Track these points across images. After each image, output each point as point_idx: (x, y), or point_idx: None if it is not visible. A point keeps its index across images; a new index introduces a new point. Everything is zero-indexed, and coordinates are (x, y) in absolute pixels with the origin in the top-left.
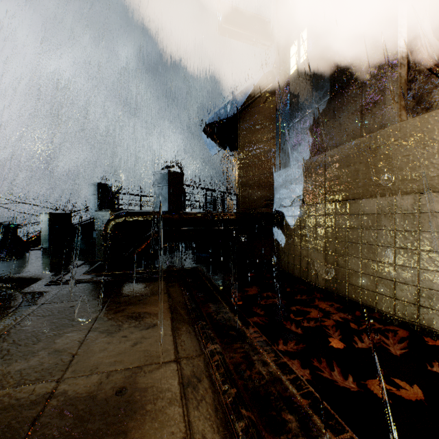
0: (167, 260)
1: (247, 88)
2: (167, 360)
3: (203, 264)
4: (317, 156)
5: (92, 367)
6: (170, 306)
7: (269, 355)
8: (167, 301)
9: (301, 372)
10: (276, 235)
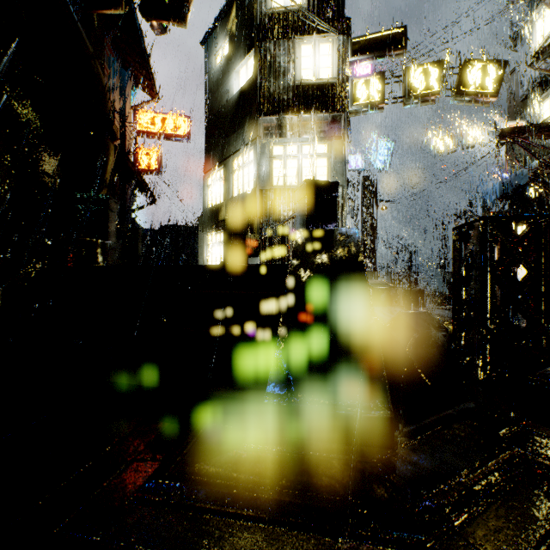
0: None
1: None
2: None
3: None
4: None
5: None
6: None
7: None
8: None
9: None
10: None
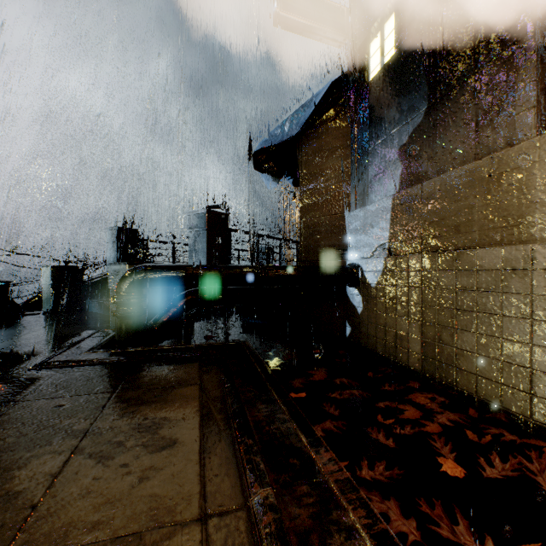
0: (206, 329)
1: (311, 99)
2: (185, 518)
3: (253, 334)
4: (409, 188)
5: (57, 534)
6: (201, 406)
7: (358, 514)
8: (197, 397)
9: (404, 526)
10: (351, 297)
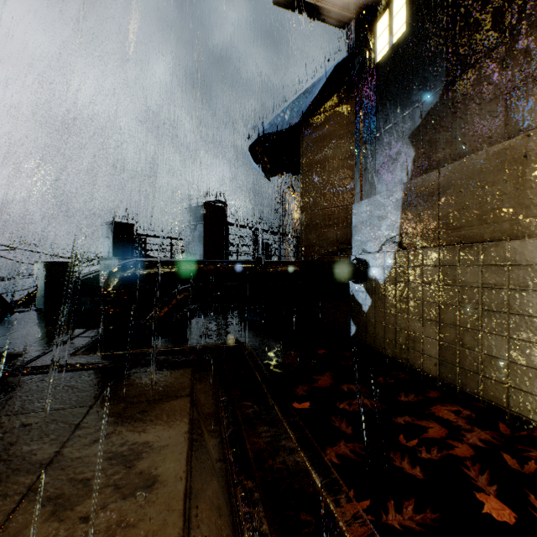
0: (203, 327)
1: (313, 85)
2: None
3: (252, 332)
4: (424, 175)
5: None
6: (191, 427)
7: None
8: (187, 414)
9: None
10: (356, 294)
